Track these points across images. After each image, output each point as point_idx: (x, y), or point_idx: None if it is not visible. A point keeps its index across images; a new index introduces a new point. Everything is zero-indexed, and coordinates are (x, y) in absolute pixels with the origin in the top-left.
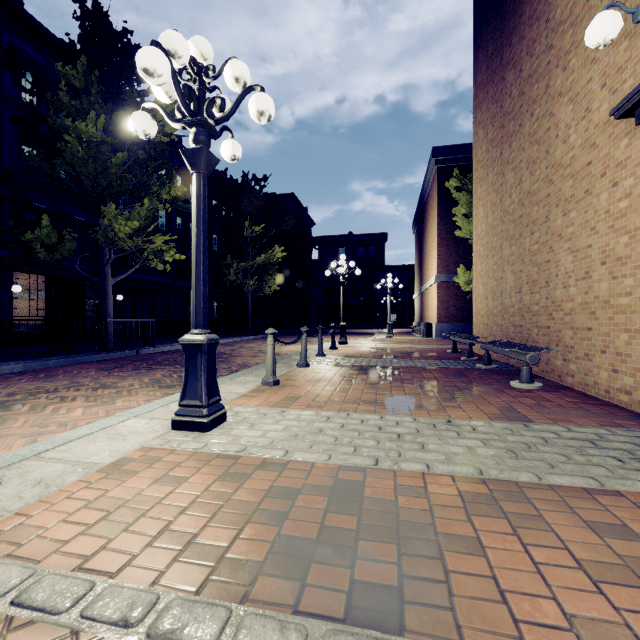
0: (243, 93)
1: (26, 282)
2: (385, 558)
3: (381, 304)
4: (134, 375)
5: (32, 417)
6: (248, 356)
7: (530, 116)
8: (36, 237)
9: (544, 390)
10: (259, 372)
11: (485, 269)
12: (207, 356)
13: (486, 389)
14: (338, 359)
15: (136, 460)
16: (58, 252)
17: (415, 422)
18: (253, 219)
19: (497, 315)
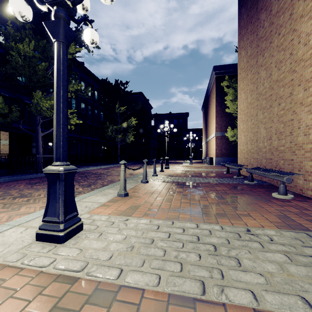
0: None
1: None
2: None
3: (185, 148)
4: (45, 188)
5: None
6: (115, 175)
7: (278, 35)
8: None
9: (295, 199)
10: (118, 186)
11: (246, 127)
12: (65, 182)
13: (258, 199)
14: (164, 177)
15: None
16: (9, 118)
17: (223, 231)
18: (121, 104)
19: (254, 153)
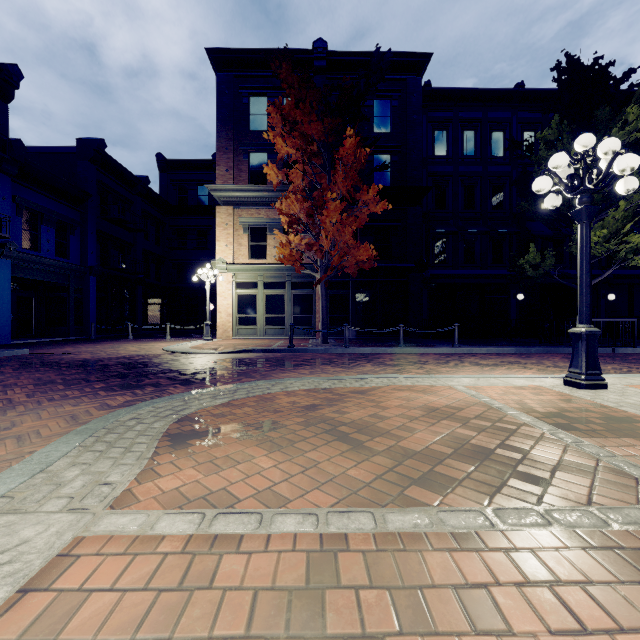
0: (611, 159)
1: (526, 291)
2: (597, 431)
3: None
4: None
5: (505, 371)
6: None
7: None
8: (525, 261)
9: None
10: None
11: None
12: (586, 342)
13: None
14: None
15: (531, 388)
16: (541, 268)
17: None
18: None
19: None
